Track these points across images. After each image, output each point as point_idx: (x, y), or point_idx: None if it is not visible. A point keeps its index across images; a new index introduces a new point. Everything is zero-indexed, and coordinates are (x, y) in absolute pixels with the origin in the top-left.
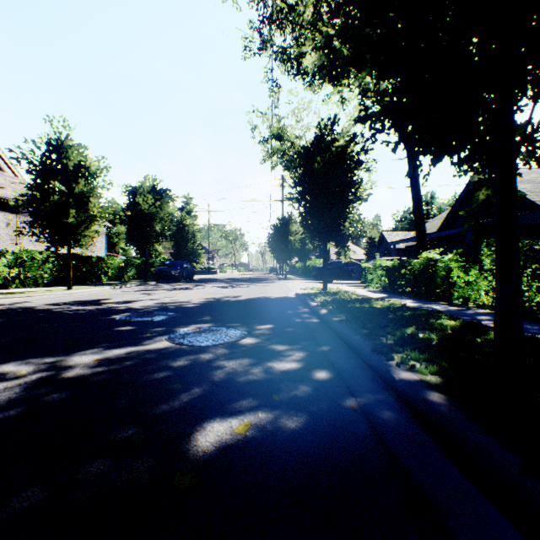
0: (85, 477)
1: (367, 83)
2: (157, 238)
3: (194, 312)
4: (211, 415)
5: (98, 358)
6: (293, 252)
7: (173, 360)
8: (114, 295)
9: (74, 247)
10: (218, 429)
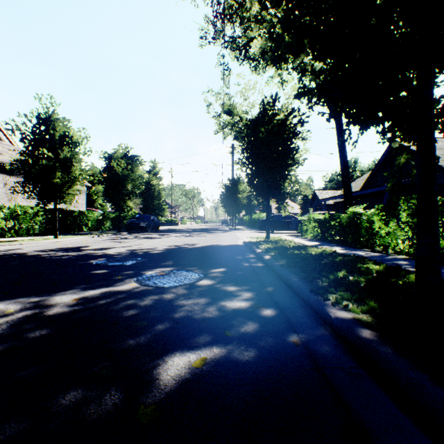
0: (58, 410)
1: (305, 64)
2: (128, 195)
3: (159, 257)
4: (172, 350)
5: (76, 297)
6: (241, 207)
7: (140, 300)
8: (92, 243)
9: (60, 203)
10: (178, 364)
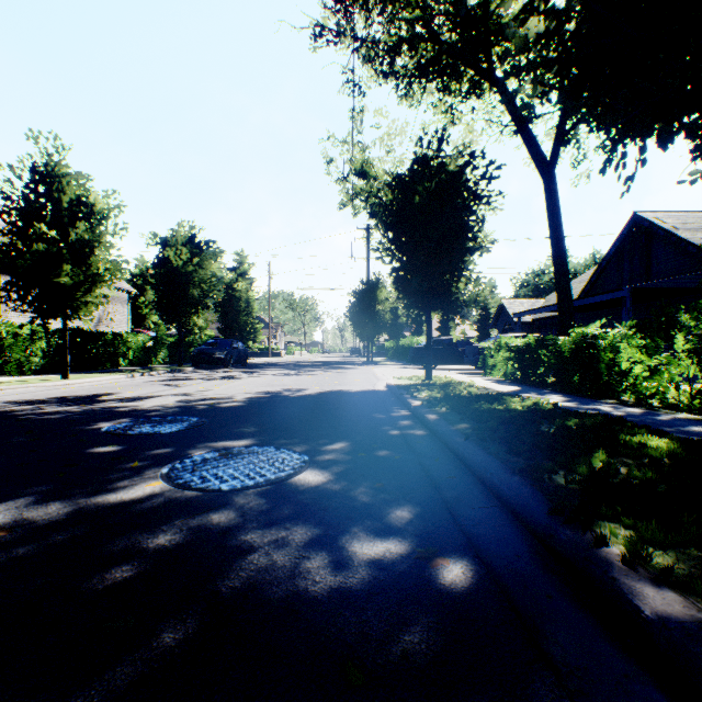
0: None
1: (527, 4)
2: (195, 307)
3: (231, 417)
4: None
5: (7, 524)
6: (381, 327)
7: (152, 531)
8: (124, 388)
9: (72, 319)
10: None
